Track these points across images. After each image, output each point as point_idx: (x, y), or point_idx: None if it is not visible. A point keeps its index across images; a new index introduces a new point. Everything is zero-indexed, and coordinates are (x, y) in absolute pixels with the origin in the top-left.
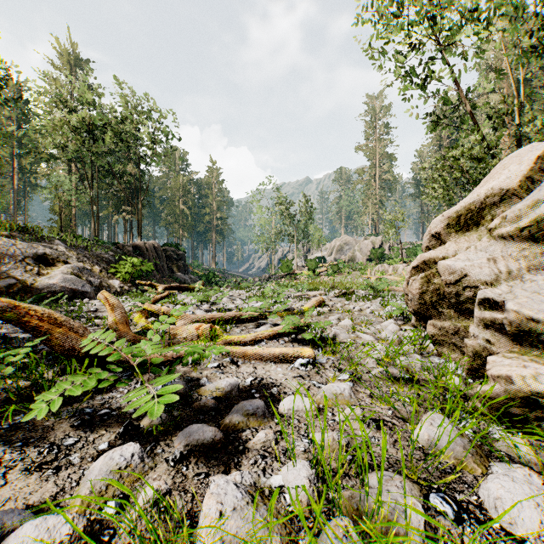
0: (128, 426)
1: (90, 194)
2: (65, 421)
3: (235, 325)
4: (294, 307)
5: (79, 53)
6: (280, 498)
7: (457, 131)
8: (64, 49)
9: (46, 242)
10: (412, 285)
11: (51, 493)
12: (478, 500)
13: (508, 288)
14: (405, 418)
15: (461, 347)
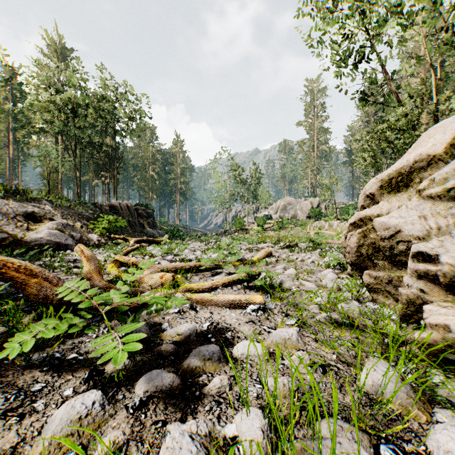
0: (93, 371)
1: (73, 161)
2: (35, 366)
3: (195, 273)
4: (246, 257)
5: (64, 43)
6: (234, 449)
7: (383, 108)
8: (51, 40)
9: (35, 202)
10: (350, 239)
11: (12, 443)
12: (426, 450)
13: (439, 242)
14: (349, 362)
15: (394, 294)
